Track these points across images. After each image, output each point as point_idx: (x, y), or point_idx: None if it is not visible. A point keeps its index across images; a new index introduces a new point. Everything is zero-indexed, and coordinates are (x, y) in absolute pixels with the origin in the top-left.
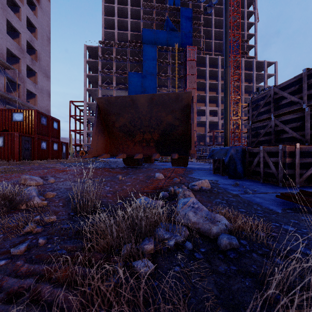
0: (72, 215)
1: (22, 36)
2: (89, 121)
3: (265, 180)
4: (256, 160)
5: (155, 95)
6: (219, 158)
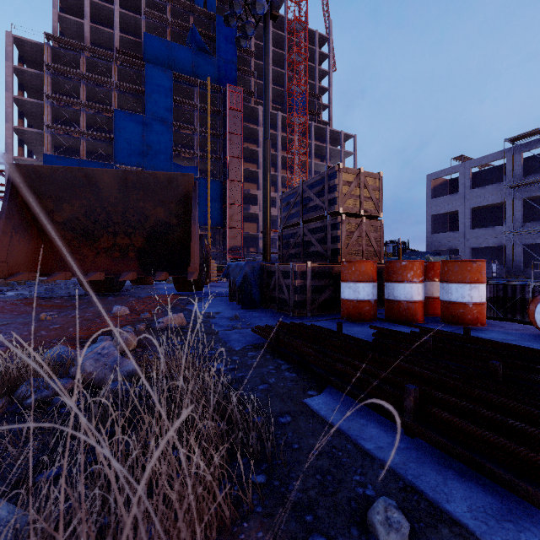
0: None
1: None
2: None
3: (280, 309)
4: (273, 281)
5: (130, 173)
6: (235, 279)
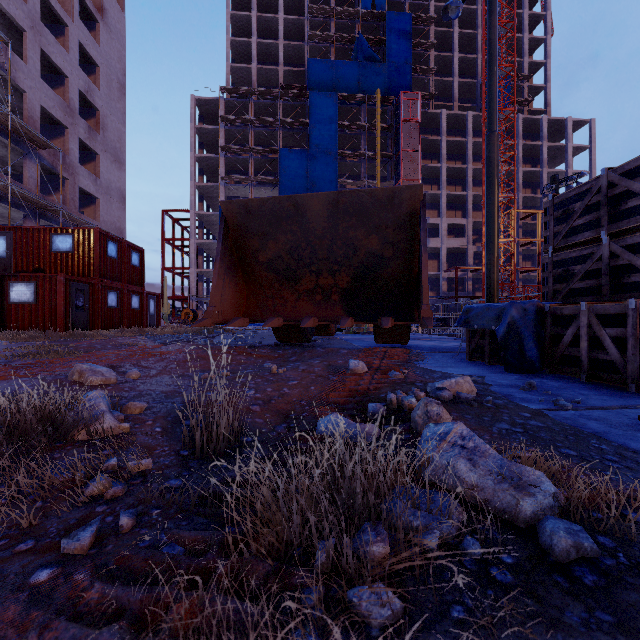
0: (184, 455)
1: (71, 83)
2: (202, 250)
3: (593, 377)
4: (571, 332)
5: (343, 194)
6: (483, 328)
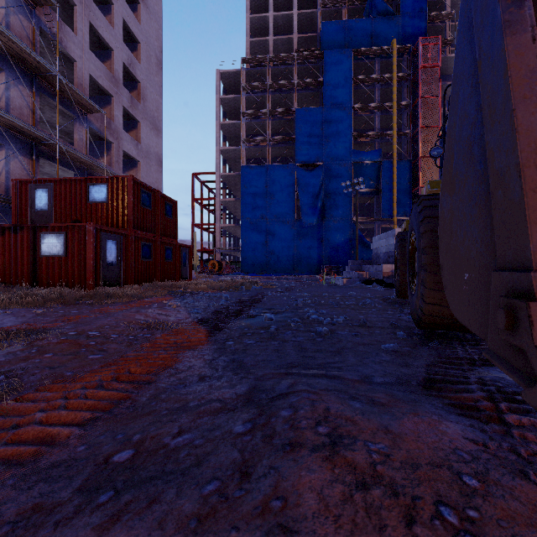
0: None
1: (116, 56)
2: (225, 208)
3: None
4: None
5: None
6: None
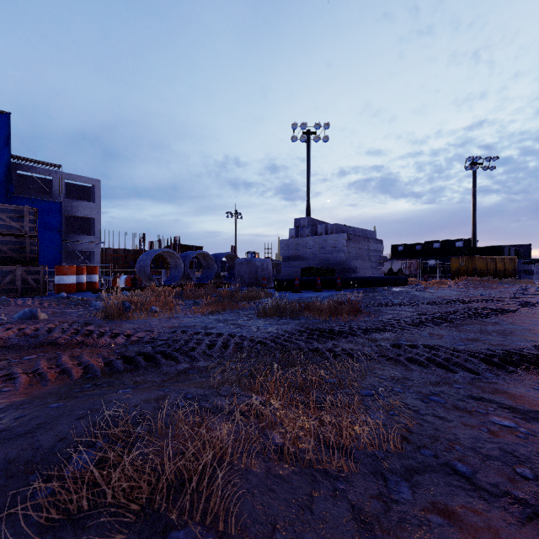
0: None
1: None
2: None
3: (23, 295)
4: (10, 278)
5: None
6: None
